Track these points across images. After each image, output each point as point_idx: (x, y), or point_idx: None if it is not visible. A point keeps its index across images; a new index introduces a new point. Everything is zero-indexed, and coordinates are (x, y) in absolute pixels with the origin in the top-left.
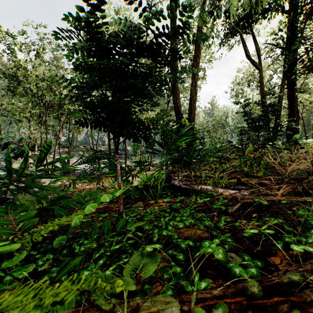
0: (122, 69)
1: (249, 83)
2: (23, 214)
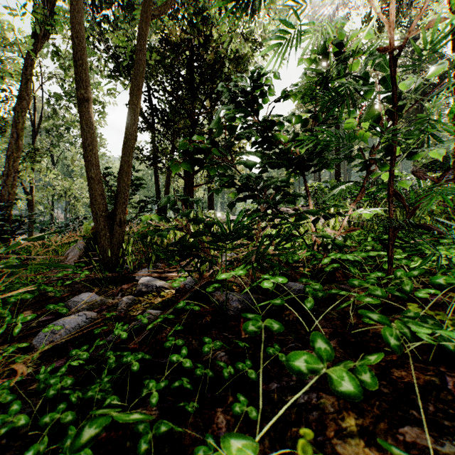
0: None
1: None
2: None
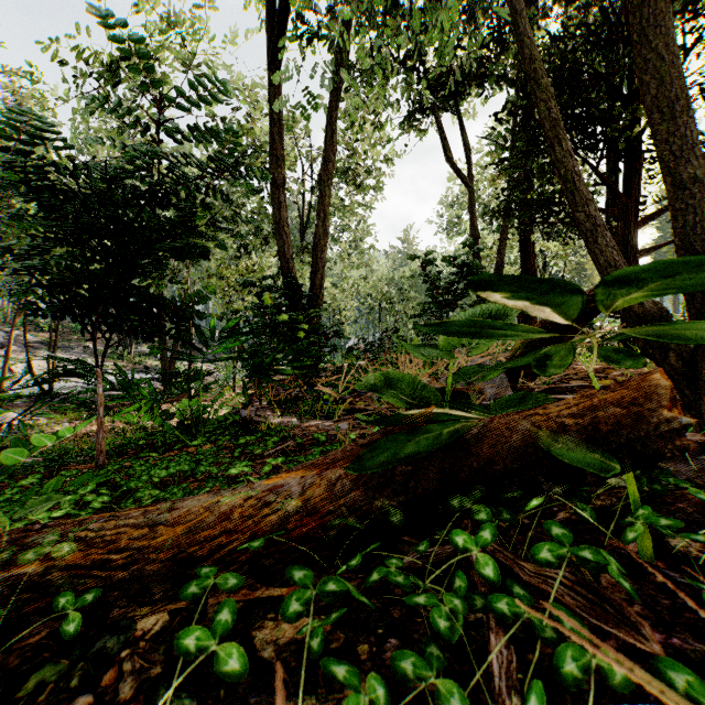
0: (100, 227)
1: None
2: None
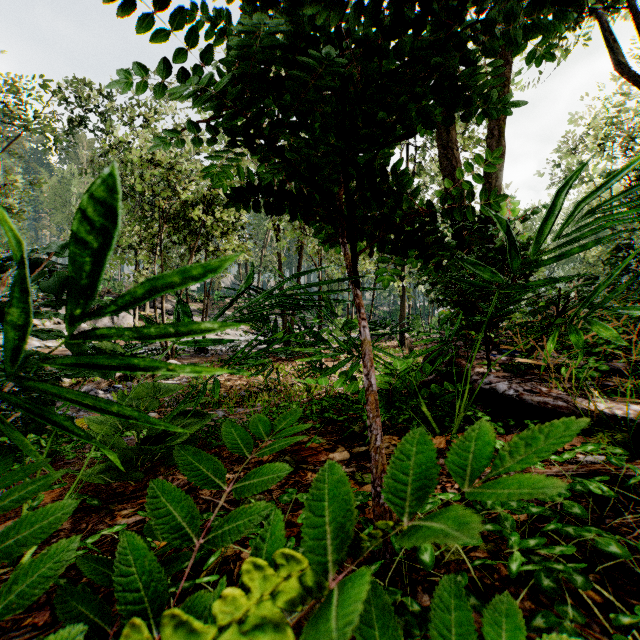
0: None
1: (602, 146)
2: (24, 516)
